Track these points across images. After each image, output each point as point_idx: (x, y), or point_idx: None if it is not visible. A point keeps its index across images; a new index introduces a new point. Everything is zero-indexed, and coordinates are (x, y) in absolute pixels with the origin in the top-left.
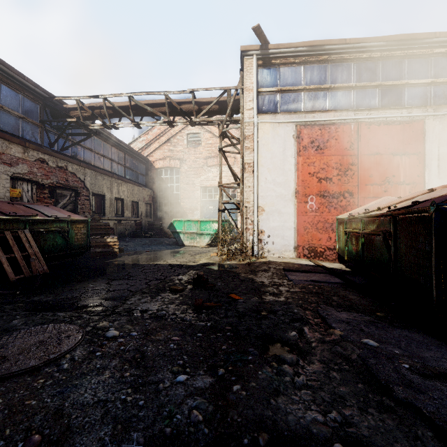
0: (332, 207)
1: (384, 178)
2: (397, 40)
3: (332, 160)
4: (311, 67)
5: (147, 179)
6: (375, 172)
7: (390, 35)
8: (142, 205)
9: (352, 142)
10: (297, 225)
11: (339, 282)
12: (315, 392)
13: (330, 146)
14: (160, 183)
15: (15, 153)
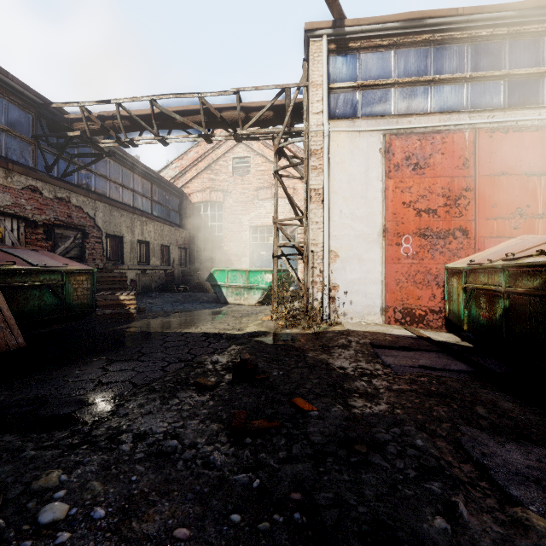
0: (437, 252)
1: (514, 209)
2: (533, 8)
3: (436, 183)
4: (406, 51)
5: (181, 216)
6: (500, 201)
7: (524, 1)
8: (174, 250)
9: (466, 157)
10: (386, 278)
11: (465, 370)
12: None
13: (433, 163)
14: (198, 222)
15: None
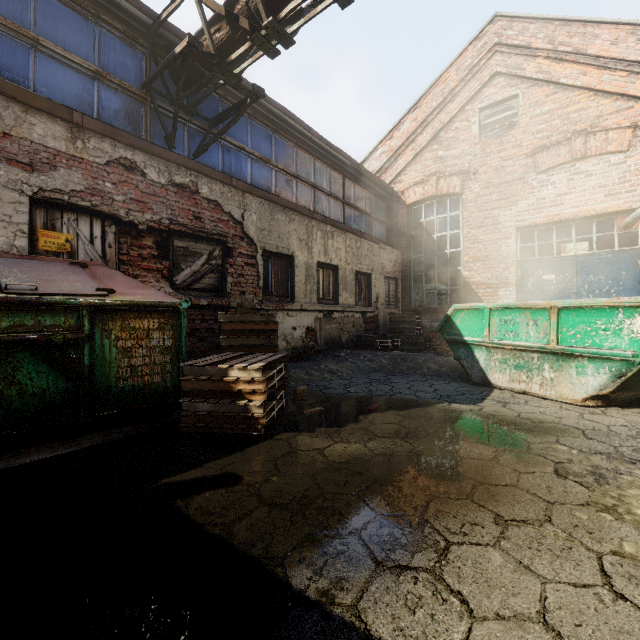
0: None
1: None
2: None
3: None
4: None
5: (389, 229)
6: None
7: None
8: (377, 281)
9: None
10: None
11: None
12: None
13: None
14: (417, 233)
15: (46, 138)
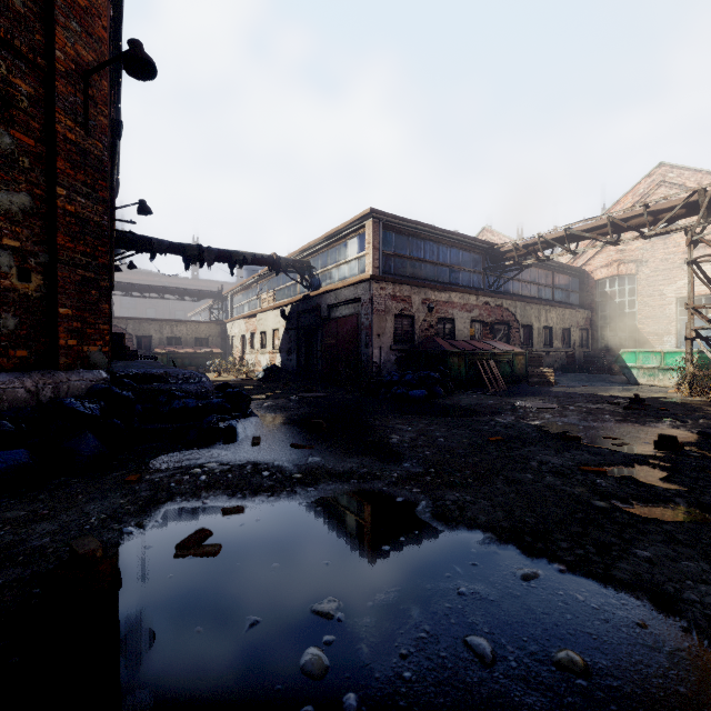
0: None
1: None
2: None
3: None
4: None
5: (581, 296)
6: None
7: None
8: (574, 332)
9: None
10: None
11: None
12: (672, 425)
13: None
14: (603, 299)
15: (472, 302)
